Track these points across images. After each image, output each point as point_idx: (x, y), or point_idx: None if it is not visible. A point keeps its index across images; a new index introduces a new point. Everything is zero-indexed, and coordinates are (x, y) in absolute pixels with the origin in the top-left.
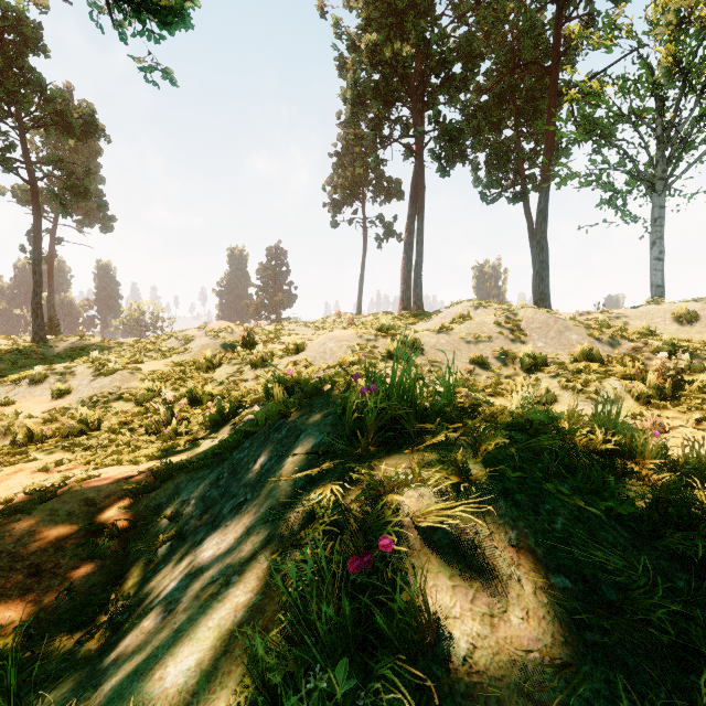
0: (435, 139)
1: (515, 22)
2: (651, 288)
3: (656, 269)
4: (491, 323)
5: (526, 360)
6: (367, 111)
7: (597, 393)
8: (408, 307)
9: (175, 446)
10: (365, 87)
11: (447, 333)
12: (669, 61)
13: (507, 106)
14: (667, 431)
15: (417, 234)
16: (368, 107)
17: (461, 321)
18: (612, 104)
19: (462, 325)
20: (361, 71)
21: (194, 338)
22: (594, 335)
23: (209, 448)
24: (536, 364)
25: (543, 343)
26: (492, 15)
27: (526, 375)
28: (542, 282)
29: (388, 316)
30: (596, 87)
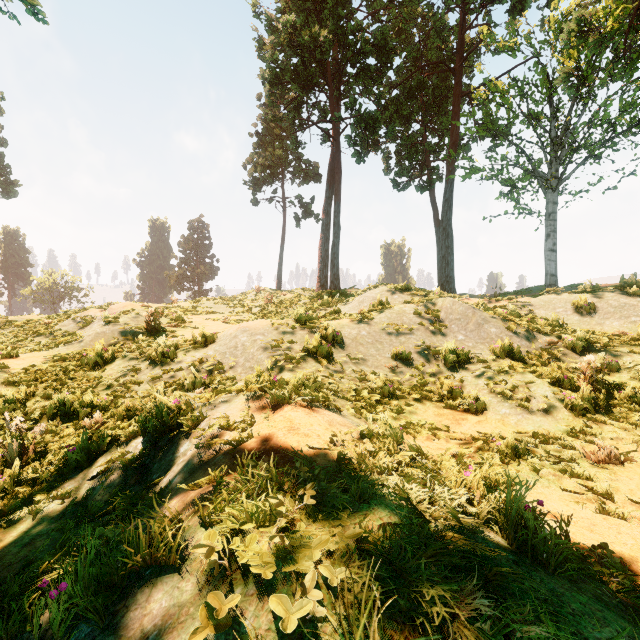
0: (351, 125)
1: (422, 26)
2: (546, 276)
3: (551, 260)
4: (411, 313)
5: (450, 357)
6: (286, 93)
7: (528, 399)
8: (325, 284)
9: (5, 512)
10: (284, 69)
11: (368, 324)
12: (569, 67)
13: (416, 102)
14: (623, 462)
15: (334, 216)
16: (287, 89)
17: (381, 309)
18: (511, 106)
19: (383, 315)
20: (280, 52)
21: (94, 320)
22: (511, 329)
23: (45, 528)
24: (459, 360)
25: (463, 336)
26: (405, 12)
27: (451, 373)
28: (447, 266)
29: (307, 292)
30: (502, 87)
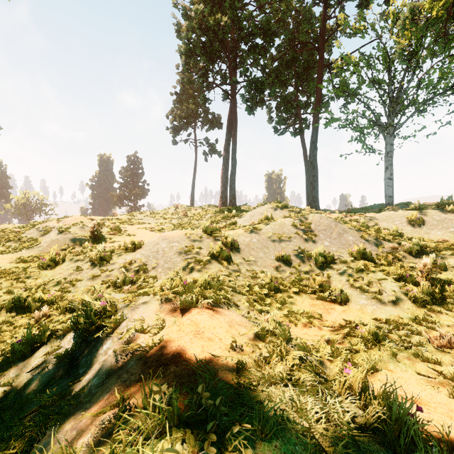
0: (244, 87)
1: (295, 17)
2: (385, 198)
3: (389, 185)
4: (289, 225)
5: (320, 259)
6: (197, 63)
7: (380, 293)
8: (226, 202)
9: None
10: (195, 45)
11: (257, 233)
12: (404, 44)
13: (291, 71)
14: None
15: (232, 153)
16: (198, 60)
17: (267, 222)
18: (359, 74)
19: (268, 226)
20: (192, 33)
21: (52, 229)
22: (364, 237)
23: None
24: (326, 261)
25: (328, 243)
26: (284, 5)
27: (320, 271)
28: (314, 190)
29: (212, 208)
30: (354, 59)
